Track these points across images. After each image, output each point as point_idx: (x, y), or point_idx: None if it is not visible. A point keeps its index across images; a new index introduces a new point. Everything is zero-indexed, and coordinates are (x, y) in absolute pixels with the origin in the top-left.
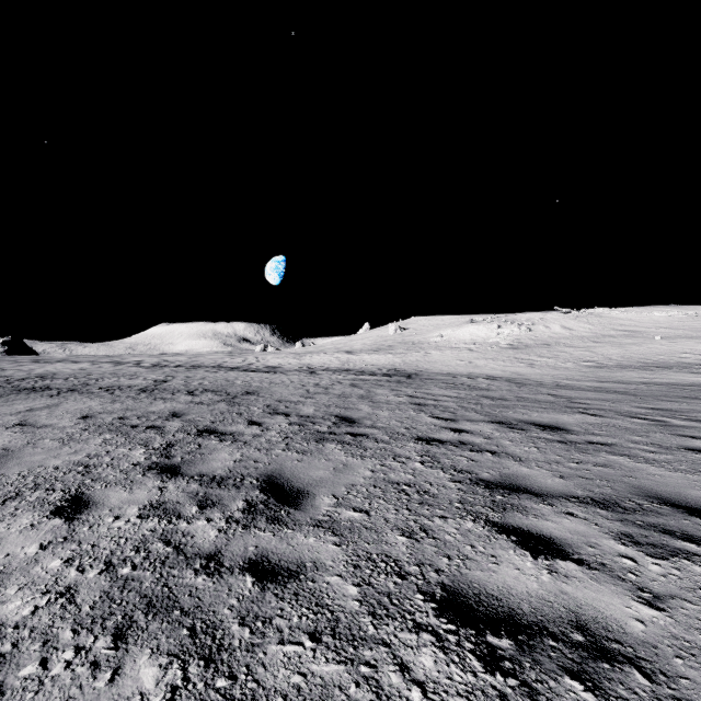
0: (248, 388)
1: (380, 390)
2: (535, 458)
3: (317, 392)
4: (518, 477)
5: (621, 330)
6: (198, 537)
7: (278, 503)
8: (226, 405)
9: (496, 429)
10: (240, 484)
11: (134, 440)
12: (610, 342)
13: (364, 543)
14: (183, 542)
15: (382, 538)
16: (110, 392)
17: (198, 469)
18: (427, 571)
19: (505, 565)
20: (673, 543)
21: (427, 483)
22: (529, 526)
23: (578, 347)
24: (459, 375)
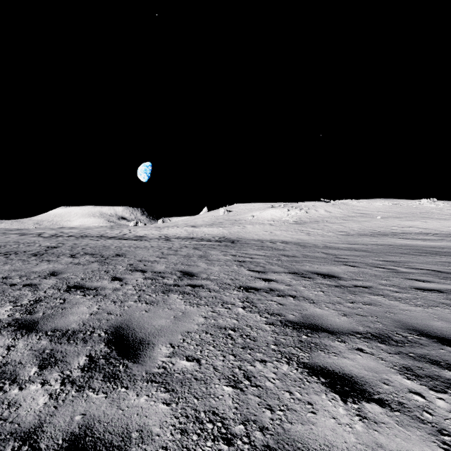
0: (118, 251)
1: (213, 251)
2: (323, 300)
3: (169, 254)
4: (315, 317)
5: (358, 213)
6: (24, 407)
7: (119, 356)
8: (97, 265)
9: (293, 278)
10: (88, 338)
11: (6, 298)
12: (353, 220)
13: (193, 399)
14: (4, 417)
15: (210, 390)
16: (5, 256)
17: (55, 324)
18: (252, 430)
19: (321, 414)
20: (443, 374)
21: (248, 327)
22: (332, 365)
23: (335, 223)
24: (265, 240)
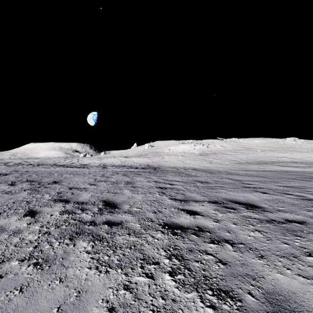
0: (58, 178)
1: (139, 178)
2: (270, 250)
3: (100, 180)
4: (288, 300)
5: (244, 147)
6: None
7: None
8: (26, 194)
9: (217, 210)
10: None
11: None
12: (240, 152)
13: None
14: None
15: None
16: None
17: None
18: None
19: None
20: None
21: None
22: None
23: (228, 154)
24: (179, 168)
